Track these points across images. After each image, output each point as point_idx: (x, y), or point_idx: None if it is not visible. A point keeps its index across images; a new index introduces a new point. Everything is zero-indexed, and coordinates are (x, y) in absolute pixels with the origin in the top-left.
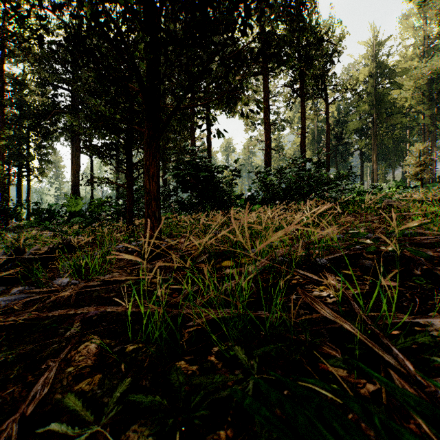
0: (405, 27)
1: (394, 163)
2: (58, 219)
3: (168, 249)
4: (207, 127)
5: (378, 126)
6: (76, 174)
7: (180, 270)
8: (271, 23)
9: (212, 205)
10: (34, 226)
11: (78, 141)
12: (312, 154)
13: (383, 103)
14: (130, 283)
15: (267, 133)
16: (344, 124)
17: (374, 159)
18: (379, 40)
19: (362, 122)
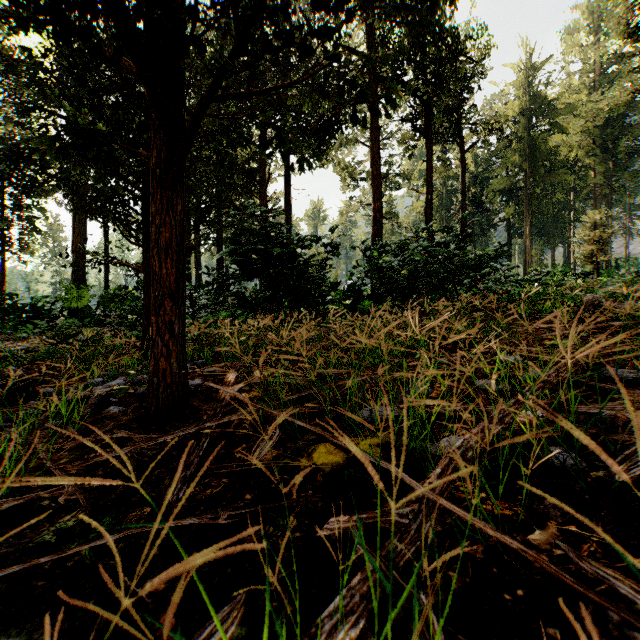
0: (569, 45)
1: (554, 239)
2: (50, 321)
3: (196, 402)
4: (286, 181)
5: (533, 186)
6: (80, 250)
7: (212, 469)
8: (383, 22)
9: (292, 300)
10: (8, 332)
11: (84, 198)
12: (439, 225)
13: (540, 153)
14: (68, 527)
15: (377, 190)
16: (484, 183)
17: (527, 234)
18: (534, 63)
19: (510, 179)
